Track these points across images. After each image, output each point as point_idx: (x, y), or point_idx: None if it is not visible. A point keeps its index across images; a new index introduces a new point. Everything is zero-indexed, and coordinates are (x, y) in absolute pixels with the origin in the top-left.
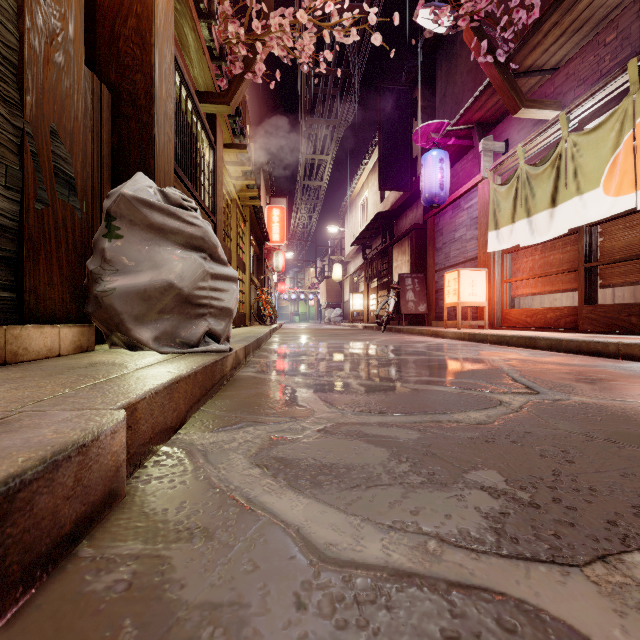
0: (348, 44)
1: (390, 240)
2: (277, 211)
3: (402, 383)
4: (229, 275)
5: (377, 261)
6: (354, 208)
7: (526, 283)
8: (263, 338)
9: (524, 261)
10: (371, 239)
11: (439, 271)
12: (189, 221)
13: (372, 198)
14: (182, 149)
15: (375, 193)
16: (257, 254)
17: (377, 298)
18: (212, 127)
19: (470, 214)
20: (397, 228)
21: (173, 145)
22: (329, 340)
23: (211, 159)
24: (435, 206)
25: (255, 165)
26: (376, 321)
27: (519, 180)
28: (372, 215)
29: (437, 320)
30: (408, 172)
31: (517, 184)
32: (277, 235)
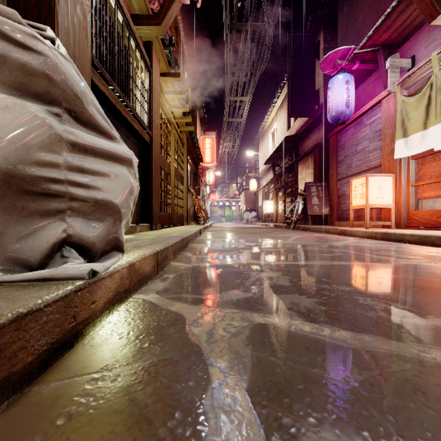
0: (264, 0)
1: (296, 158)
2: (209, 140)
3: (420, 344)
4: (113, 151)
5: (285, 175)
6: (266, 137)
7: (436, 186)
8: (191, 237)
9: (433, 165)
10: (279, 159)
11: (341, 180)
12: (18, 40)
13: (280, 128)
14: (109, 54)
15: (283, 124)
16: (193, 171)
17: (284, 204)
18: (148, 53)
19: (373, 128)
20: (301, 148)
21: (88, 34)
22: (250, 238)
23: (147, 80)
24: (341, 122)
25: (193, 107)
26: (286, 221)
27: (433, 87)
28: (280, 141)
29: (339, 220)
30: (312, 102)
31: (430, 91)
32: (209, 158)
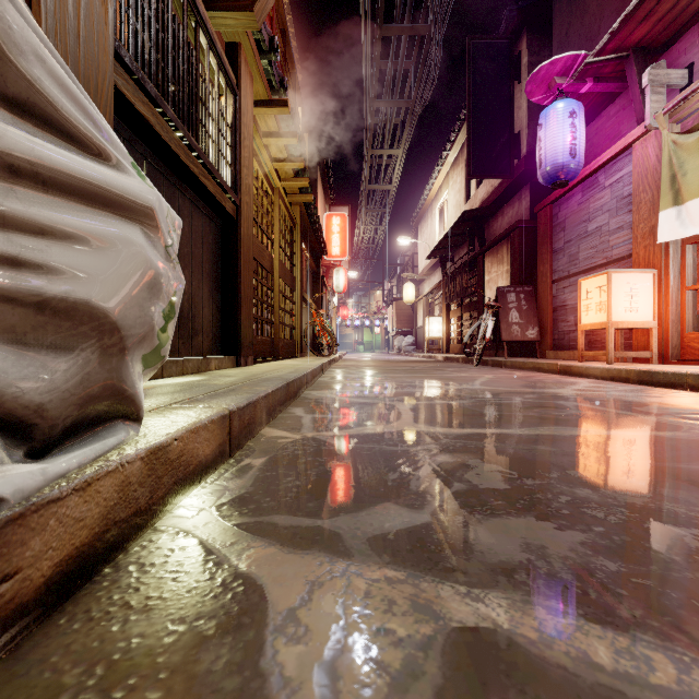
0: None
1: (480, 247)
2: (337, 219)
3: None
4: (98, 184)
5: (461, 275)
6: (429, 215)
7: None
8: (305, 378)
9: None
10: (452, 250)
11: (559, 281)
12: None
13: (454, 199)
14: (157, 50)
15: (458, 192)
16: (313, 270)
17: (461, 322)
18: (233, 63)
19: (617, 192)
20: (489, 231)
21: None
22: (407, 379)
23: (230, 108)
24: (561, 183)
25: (311, 166)
26: (465, 351)
27: None
28: (454, 220)
29: (555, 350)
30: (508, 153)
31: None
32: (337, 248)
